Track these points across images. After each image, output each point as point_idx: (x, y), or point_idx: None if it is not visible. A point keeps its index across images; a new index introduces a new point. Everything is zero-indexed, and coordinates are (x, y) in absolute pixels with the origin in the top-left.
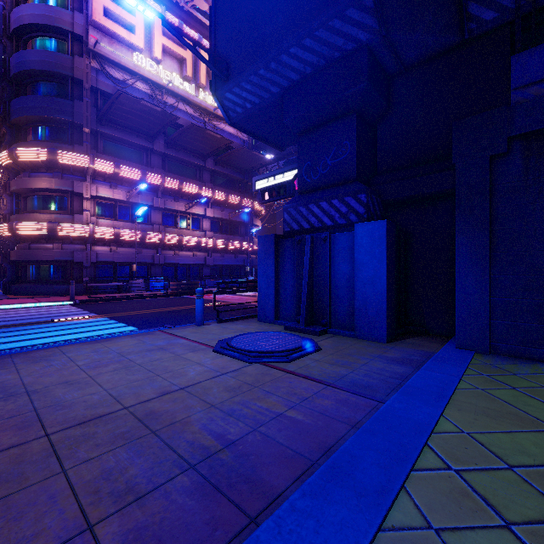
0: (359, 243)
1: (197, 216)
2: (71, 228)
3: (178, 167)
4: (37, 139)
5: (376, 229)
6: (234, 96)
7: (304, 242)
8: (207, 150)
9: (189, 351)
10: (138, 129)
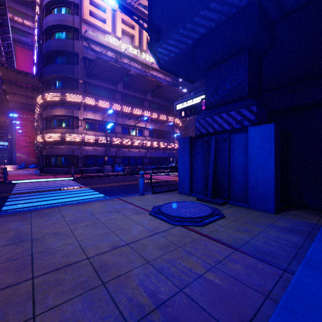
0: (251, 141)
1: (141, 128)
2: (73, 136)
3: (130, 100)
4: (56, 88)
5: (266, 130)
6: (163, 50)
7: (210, 141)
8: (147, 88)
9: (134, 213)
10: (108, 79)
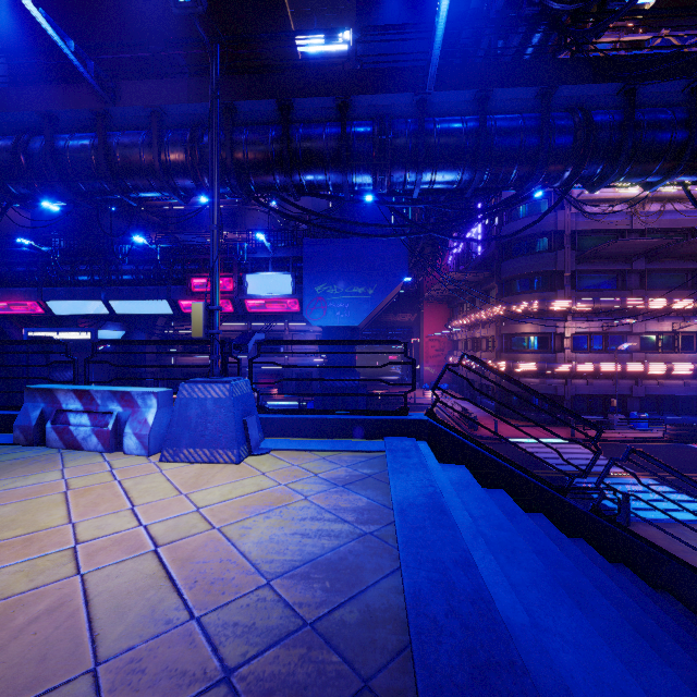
0: None
1: (688, 333)
2: (557, 367)
3: (660, 279)
4: (522, 290)
5: None
6: None
7: None
8: None
9: None
10: (616, 256)
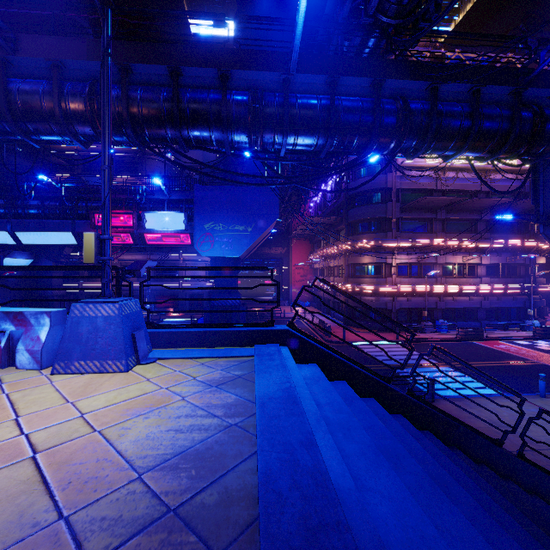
0: None
1: (472, 264)
2: (387, 288)
3: (455, 225)
4: (363, 231)
5: None
6: None
7: None
8: (486, 206)
9: None
10: (427, 208)
